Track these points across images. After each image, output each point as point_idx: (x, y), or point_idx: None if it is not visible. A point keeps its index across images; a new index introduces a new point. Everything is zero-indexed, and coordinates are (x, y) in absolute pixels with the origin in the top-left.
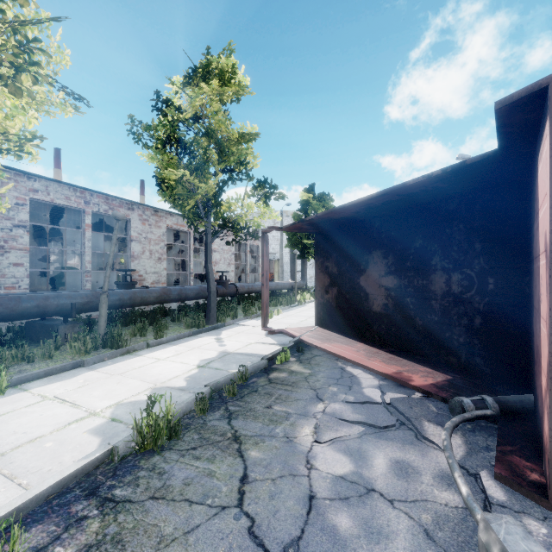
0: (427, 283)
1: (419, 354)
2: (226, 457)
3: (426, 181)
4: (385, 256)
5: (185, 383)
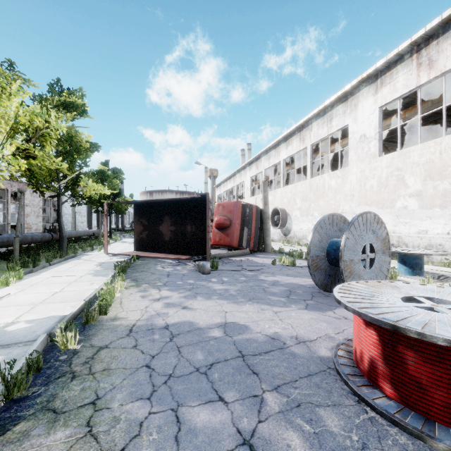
0: (185, 228)
1: (183, 253)
2: (144, 272)
3: (186, 199)
4: (170, 218)
5: (103, 268)
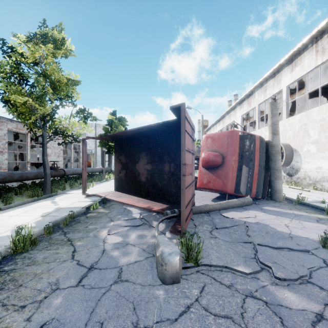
0: (162, 167)
1: (160, 199)
2: (64, 247)
3: (158, 125)
4: (146, 155)
5: (34, 224)
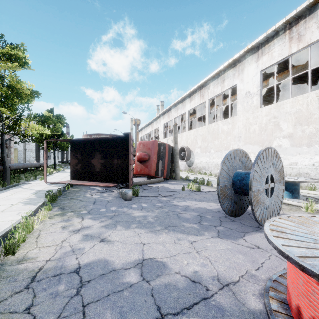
0: (112, 161)
1: (110, 182)
2: (73, 200)
3: (113, 137)
4: (100, 153)
5: (37, 197)
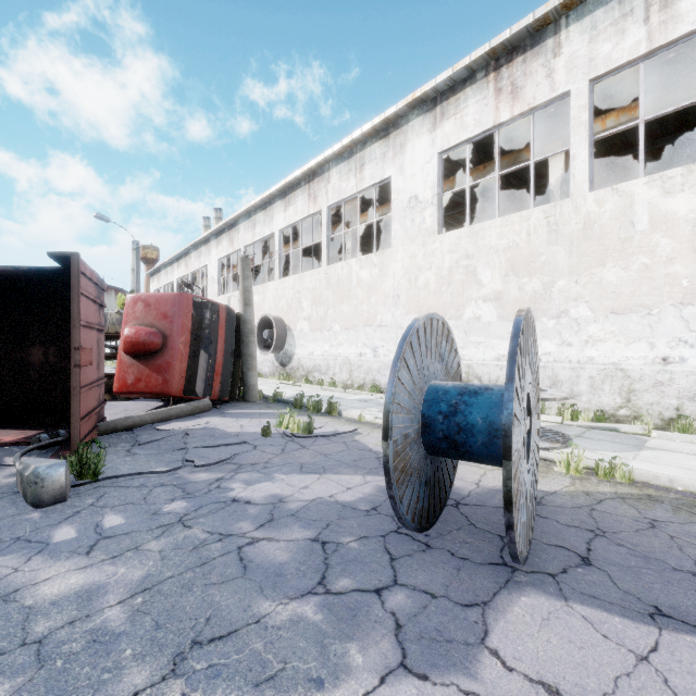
0: (26, 355)
1: (18, 423)
2: None
3: (16, 271)
4: None
5: None
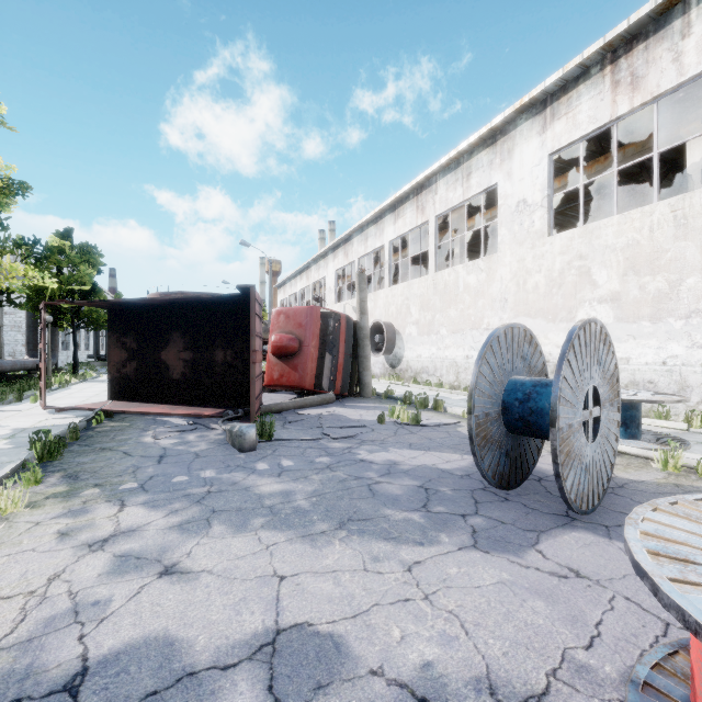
0: (213, 356)
1: (208, 404)
2: (107, 452)
3: (212, 297)
4: (183, 336)
5: (11, 445)
